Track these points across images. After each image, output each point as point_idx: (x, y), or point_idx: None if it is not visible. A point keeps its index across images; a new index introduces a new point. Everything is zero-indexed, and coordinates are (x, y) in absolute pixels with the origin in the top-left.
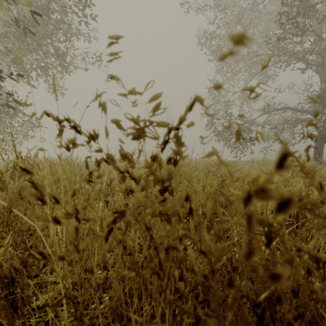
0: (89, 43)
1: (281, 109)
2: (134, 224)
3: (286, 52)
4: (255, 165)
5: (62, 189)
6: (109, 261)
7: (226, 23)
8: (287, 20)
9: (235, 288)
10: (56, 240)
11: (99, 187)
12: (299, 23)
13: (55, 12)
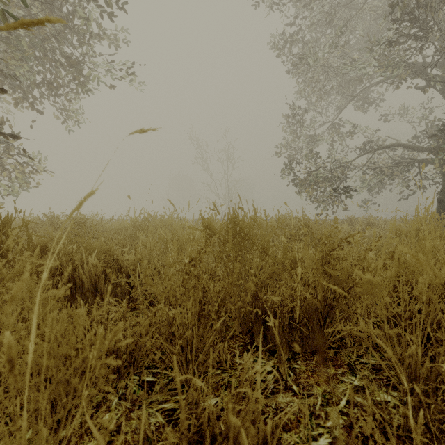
0: (115, 49)
1: (389, 145)
2: None
3: (399, 62)
4: (361, 225)
5: None
6: None
7: (312, 23)
8: (401, 15)
9: None
10: None
11: (20, 287)
12: (419, 18)
13: None
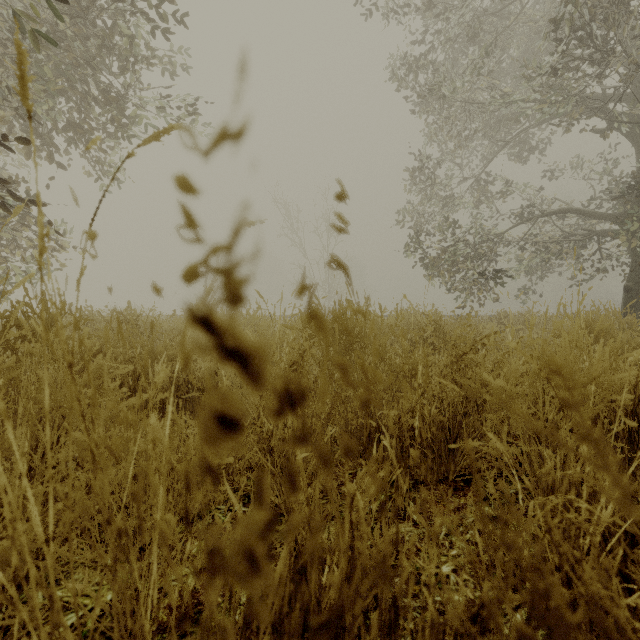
0: (172, 77)
1: (557, 211)
2: (242, 577)
3: (568, 95)
4: (512, 323)
5: (46, 383)
6: (196, 562)
7: (447, 39)
8: (572, 30)
9: (507, 622)
10: (21, 538)
11: (161, 376)
12: (596, 36)
13: (101, 12)
